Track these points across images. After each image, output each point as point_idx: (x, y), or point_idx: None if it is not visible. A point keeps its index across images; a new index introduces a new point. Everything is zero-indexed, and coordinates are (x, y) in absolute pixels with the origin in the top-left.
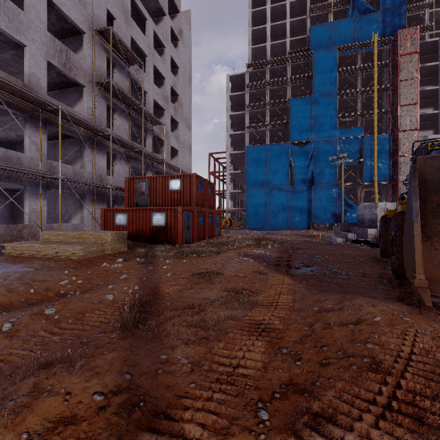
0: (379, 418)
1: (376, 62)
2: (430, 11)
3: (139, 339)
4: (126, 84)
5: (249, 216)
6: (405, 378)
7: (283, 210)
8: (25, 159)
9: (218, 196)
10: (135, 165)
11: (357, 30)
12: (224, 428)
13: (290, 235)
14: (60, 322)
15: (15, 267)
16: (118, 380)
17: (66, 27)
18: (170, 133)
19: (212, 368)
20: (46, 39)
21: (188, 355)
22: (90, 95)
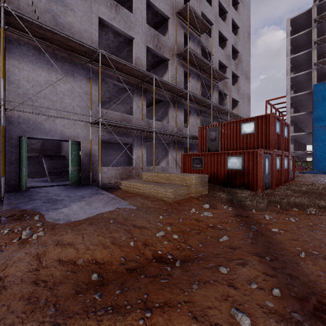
0: None
1: None
2: None
3: None
4: (198, 52)
5: (318, 159)
6: None
7: None
8: (133, 119)
9: None
10: (203, 118)
11: None
12: None
13: None
14: None
15: (124, 203)
16: None
17: (157, 21)
18: (231, 86)
19: None
20: (145, 30)
21: None
22: (172, 65)
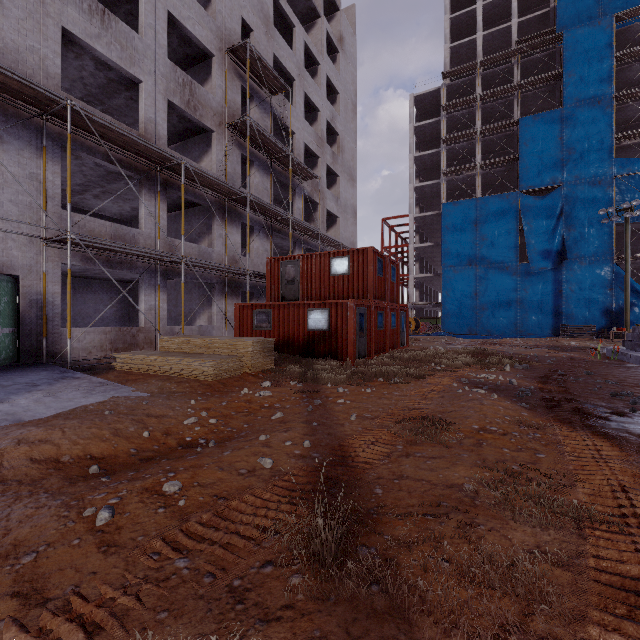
0: None
1: None
2: None
3: (357, 608)
4: (267, 124)
5: (448, 315)
6: None
7: (507, 304)
8: (141, 237)
9: None
10: (278, 241)
11: None
12: None
13: (528, 346)
14: (187, 516)
15: (126, 390)
16: None
17: (190, 53)
18: (326, 191)
19: None
20: (165, 69)
21: None
22: (220, 143)
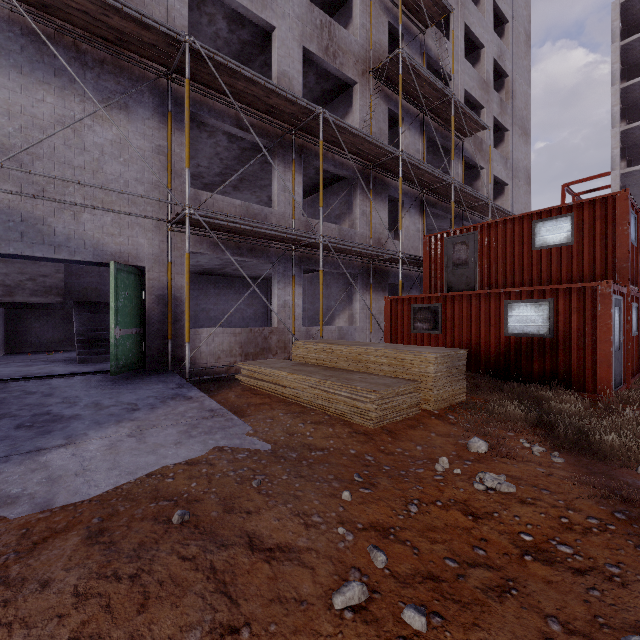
0: None
1: None
2: None
3: None
4: None
5: None
6: None
7: None
8: (273, 217)
9: None
10: (428, 222)
11: None
12: None
13: None
14: None
15: (239, 431)
16: None
17: None
18: (491, 150)
19: None
20: (301, 10)
21: None
22: (363, 96)
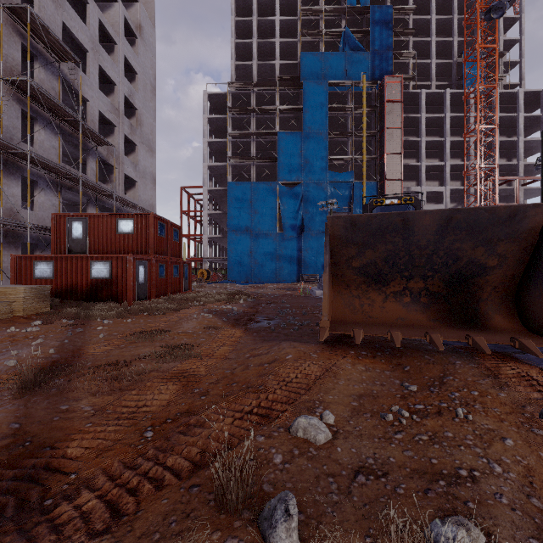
0: (237, 419)
1: (365, 105)
2: (414, 62)
3: (39, 396)
4: (55, 86)
5: (232, 267)
6: (274, 393)
7: (271, 260)
8: None
9: (194, 241)
10: (71, 196)
11: (348, 67)
12: (107, 447)
13: (274, 288)
14: None
15: None
16: (4, 429)
17: None
18: (123, 157)
19: (116, 410)
20: None
21: (94, 404)
22: None
